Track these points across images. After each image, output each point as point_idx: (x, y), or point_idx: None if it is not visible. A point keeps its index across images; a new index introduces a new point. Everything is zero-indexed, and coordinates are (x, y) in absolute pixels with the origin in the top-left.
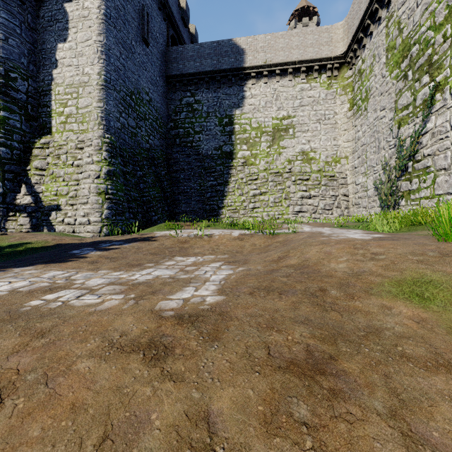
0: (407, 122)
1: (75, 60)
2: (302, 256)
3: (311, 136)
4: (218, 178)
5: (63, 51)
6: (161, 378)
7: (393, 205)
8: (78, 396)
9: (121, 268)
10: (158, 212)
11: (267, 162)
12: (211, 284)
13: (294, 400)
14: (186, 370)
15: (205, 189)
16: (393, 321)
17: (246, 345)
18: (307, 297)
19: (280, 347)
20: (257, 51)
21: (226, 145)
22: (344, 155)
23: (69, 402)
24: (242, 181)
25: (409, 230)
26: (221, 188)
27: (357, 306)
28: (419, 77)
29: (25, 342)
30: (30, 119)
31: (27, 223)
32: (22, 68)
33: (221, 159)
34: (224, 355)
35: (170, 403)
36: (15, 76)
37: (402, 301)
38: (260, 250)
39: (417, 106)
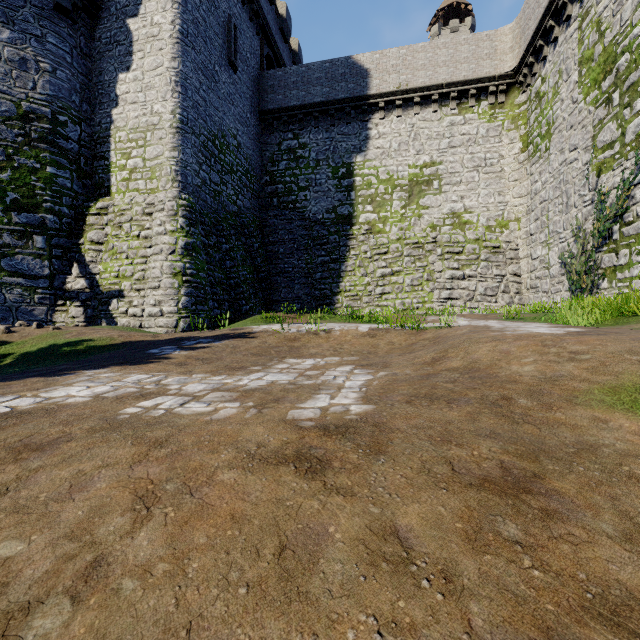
0: (612, 167)
1: (142, 95)
2: (468, 357)
3: (466, 190)
4: (332, 252)
5: (125, 84)
6: (326, 491)
7: (589, 288)
8: (235, 507)
9: (220, 371)
10: (250, 299)
11: (401, 228)
12: (349, 392)
13: (499, 518)
14: (353, 484)
15: (313, 268)
16: (611, 437)
17: (421, 460)
18: (487, 407)
19: (466, 462)
20: (387, 71)
21: (343, 206)
22: (514, 216)
23: (227, 513)
24: (366, 256)
25: (618, 323)
26: (336, 267)
27: (559, 418)
28: (629, 101)
29: (143, 451)
30: (82, 176)
31: (81, 315)
32: (74, 109)
33: (336, 225)
34: (397, 470)
35: (346, 517)
36: (65, 120)
37: (621, 412)
38: (402, 350)
39: (627, 143)
